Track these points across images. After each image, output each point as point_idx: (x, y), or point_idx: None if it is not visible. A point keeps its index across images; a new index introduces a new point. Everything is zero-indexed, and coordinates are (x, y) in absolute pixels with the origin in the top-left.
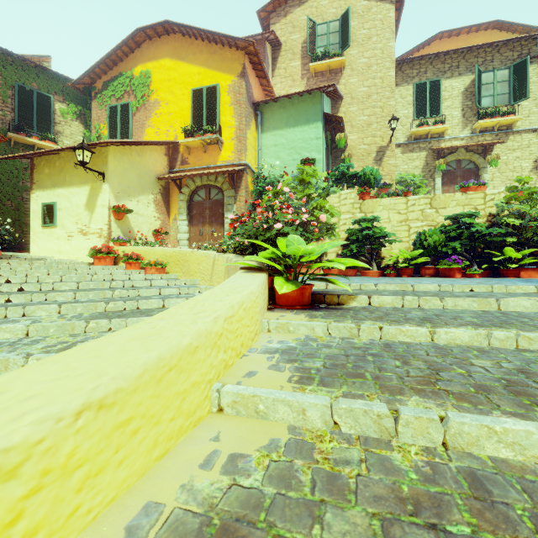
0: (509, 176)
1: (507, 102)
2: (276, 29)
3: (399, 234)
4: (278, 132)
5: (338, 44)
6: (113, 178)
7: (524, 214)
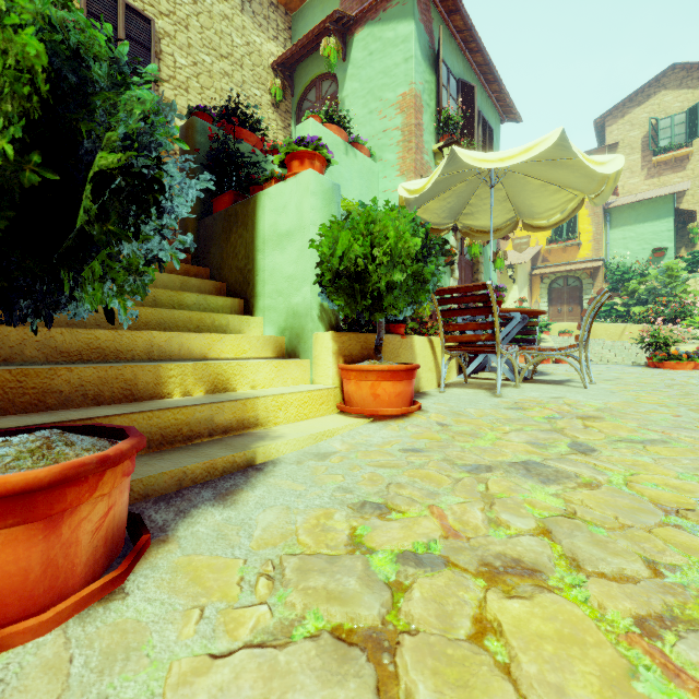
0: None
1: None
2: (612, 130)
3: None
4: (627, 228)
5: (684, 134)
6: (518, 281)
7: None
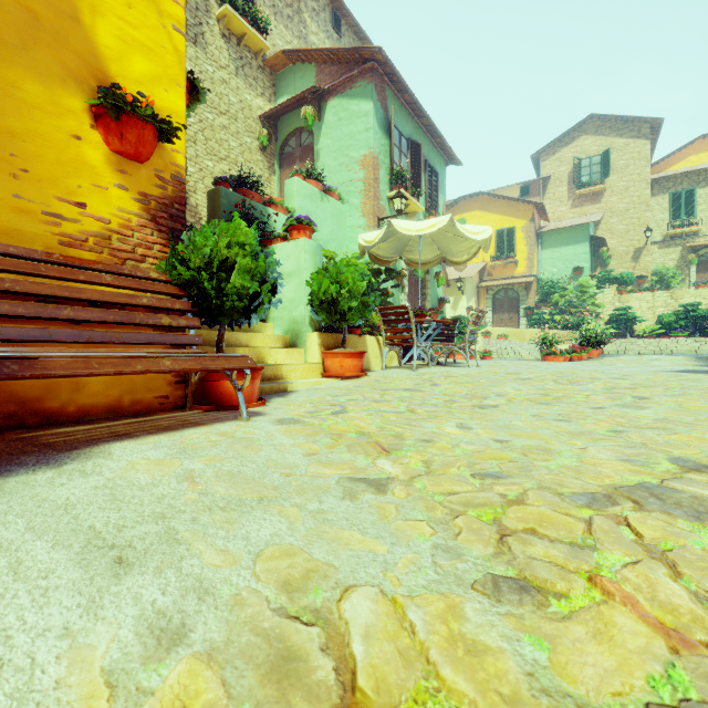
0: None
1: None
2: (545, 165)
3: (647, 316)
4: (554, 249)
5: (599, 173)
6: (466, 293)
7: None
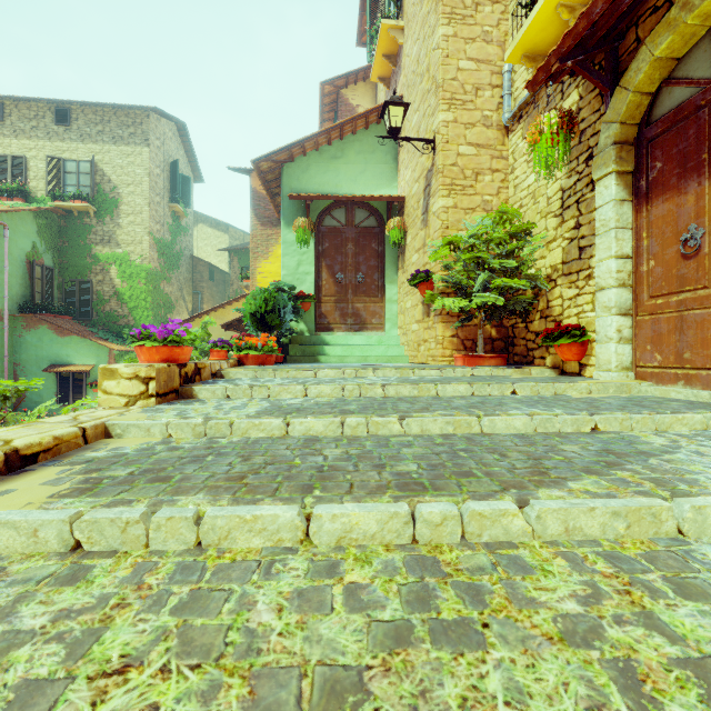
0: None
1: None
2: None
3: None
4: None
5: None
6: None
7: None
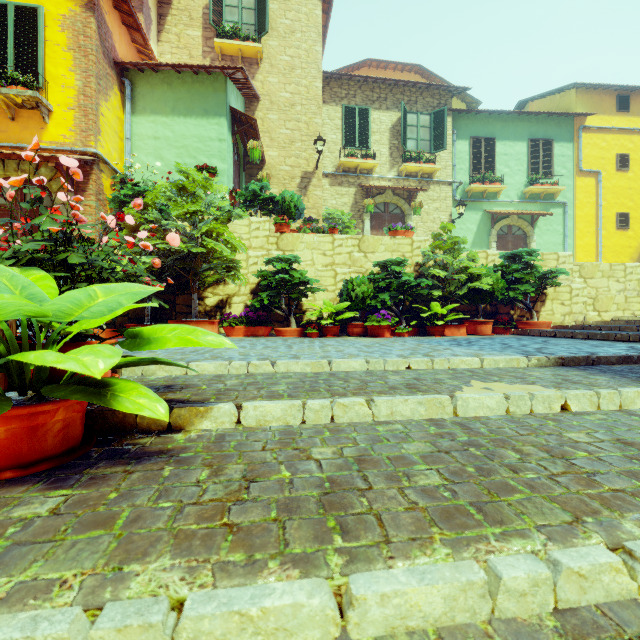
0: (430, 226)
1: (428, 150)
2: None
3: (324, 281)
4: (160, 119)
5: (253, 25)
6: None
7: (446, 266)
